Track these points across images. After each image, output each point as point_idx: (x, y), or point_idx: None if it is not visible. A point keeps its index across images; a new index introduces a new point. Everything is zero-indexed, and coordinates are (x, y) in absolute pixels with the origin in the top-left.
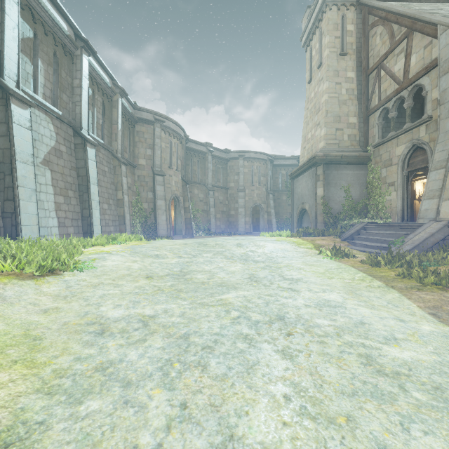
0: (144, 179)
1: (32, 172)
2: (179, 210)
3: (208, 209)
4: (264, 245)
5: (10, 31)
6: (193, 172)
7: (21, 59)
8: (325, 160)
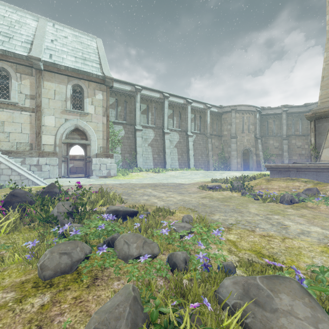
0: (226, 141)
1: (169, 151)
2: (251, 155)
3: (282, 153)
4: (230, 174)
5: (165, 117)
6: (269, 129)
7: (169, 120)
8: (314, 117)
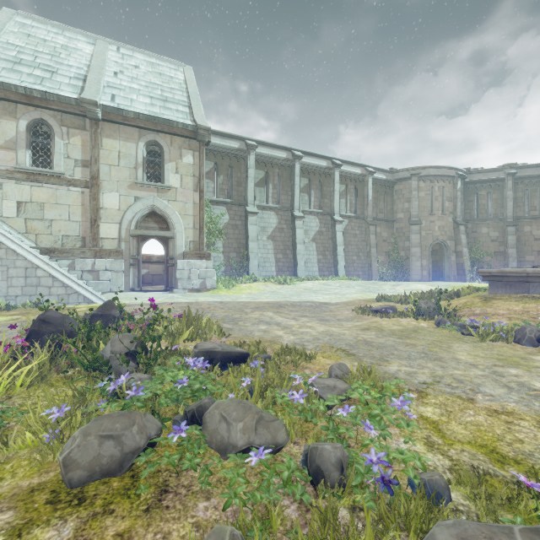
0: (402, 230)
1: (303, 247)
2: (447, 254)
3: (505, 250)
4: (410, 286)
5: (296, 190)
6: (481, 208)
7: (303, 196)
8: None
